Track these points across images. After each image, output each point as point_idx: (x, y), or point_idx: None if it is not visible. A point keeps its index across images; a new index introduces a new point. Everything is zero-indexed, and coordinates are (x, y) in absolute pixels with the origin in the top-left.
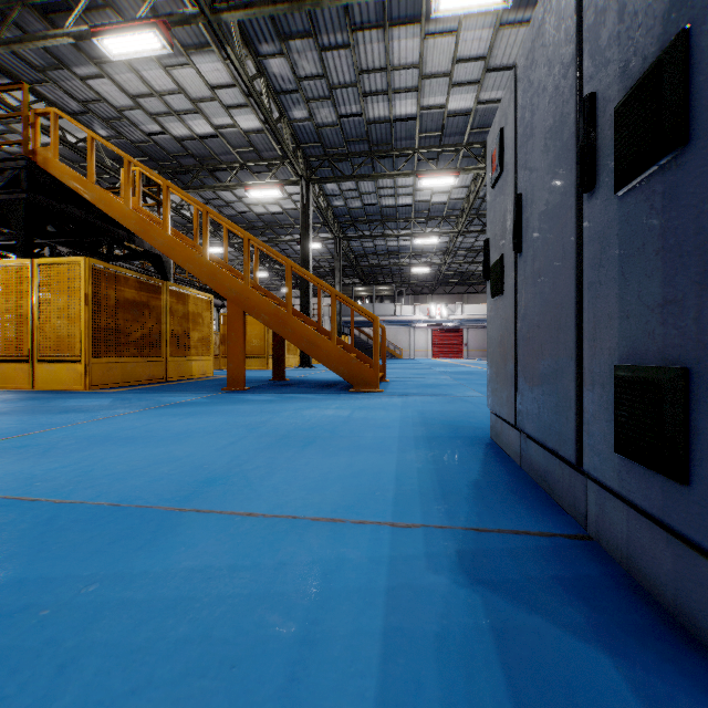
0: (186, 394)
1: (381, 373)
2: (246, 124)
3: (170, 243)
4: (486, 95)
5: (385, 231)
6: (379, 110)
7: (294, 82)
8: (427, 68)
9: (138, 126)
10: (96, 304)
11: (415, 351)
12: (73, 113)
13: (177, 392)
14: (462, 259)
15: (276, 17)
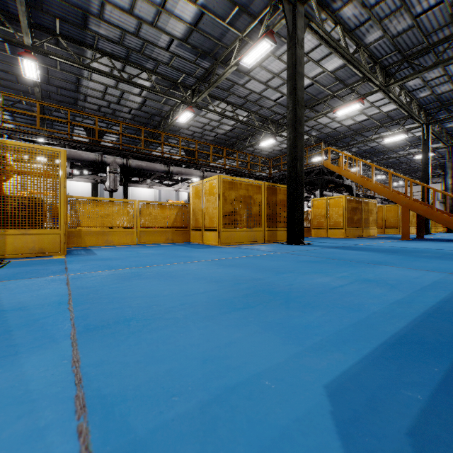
0: (388, 240)
1: None
2: (387, 109)
3: (375, 187)
4: None
5: None
6: None
7: (422, 84)
8: None
9: (330, 127)
10: (347, 210)
11: None
12: (306, 131)
13: (382, 239)
14: None
15: (415, 67)
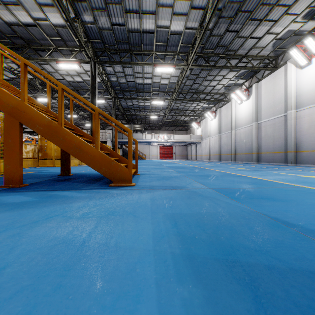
0: None
1: (134, 169)
2: (54, 20)
3: None
4: (189, 24)
5: (138, 97)
6: (134, 24)
7: None
8: (161, 0)
9: None
10: None
11: (152, 156)
12: None
13: None
14: (173, 114)
15: None
